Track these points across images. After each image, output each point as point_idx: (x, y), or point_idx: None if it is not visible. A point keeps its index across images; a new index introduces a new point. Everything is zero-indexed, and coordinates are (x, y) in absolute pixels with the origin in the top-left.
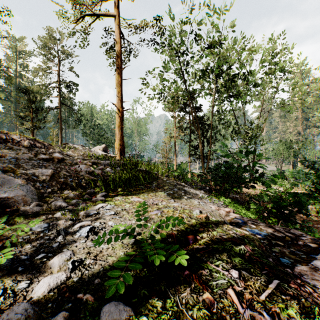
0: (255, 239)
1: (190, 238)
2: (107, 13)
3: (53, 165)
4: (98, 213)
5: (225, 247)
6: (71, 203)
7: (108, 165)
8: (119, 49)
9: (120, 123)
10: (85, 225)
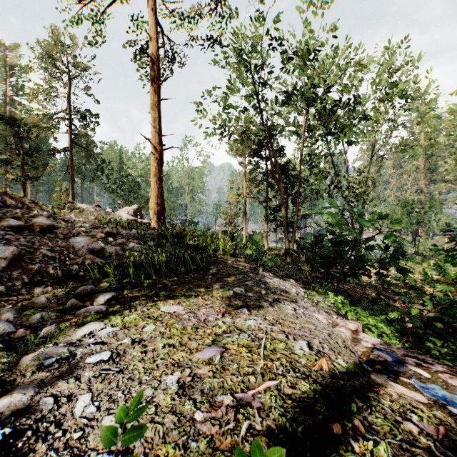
0: None
1: None
2: None
3: (28, 238)
4: (69, 358)
5: None
6: (29, 321)
7: (135, 237)
8: (156, 50)
9: (158, 170)
10: (5, 413)
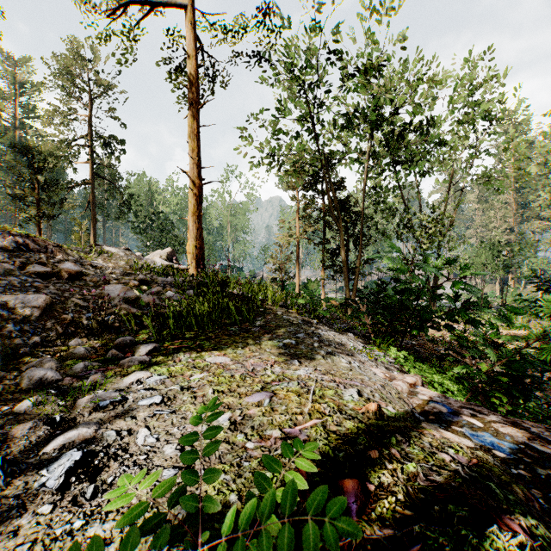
0: (506, 475)
1: (350, 490)
2: (172, 2)
3: (57, 285)
4: (122, 401)
5: (459, 534)
6: (73, 370)
7: (172, 285)
8: (195, 69)
9: (197, 208)
10: (75, 441)
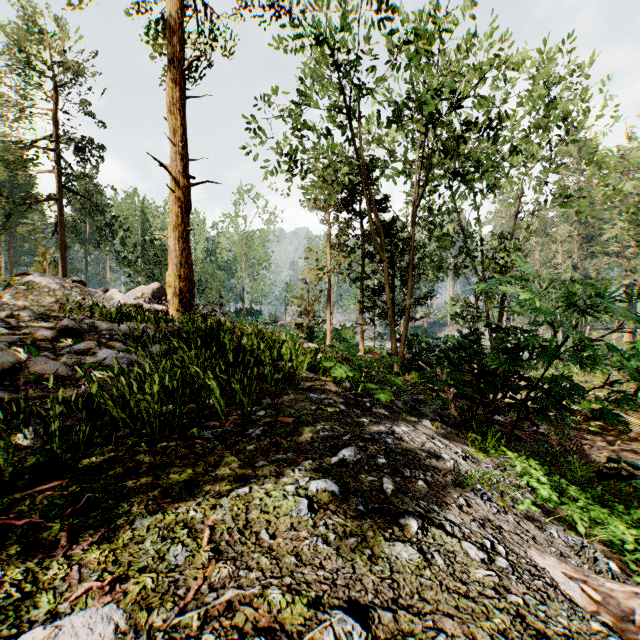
0: None
1: None
2: None
3: None
4: None
5: None
6: None
7: (127, 336)
8: (178, 10)
9: (181, 219)
10: None
